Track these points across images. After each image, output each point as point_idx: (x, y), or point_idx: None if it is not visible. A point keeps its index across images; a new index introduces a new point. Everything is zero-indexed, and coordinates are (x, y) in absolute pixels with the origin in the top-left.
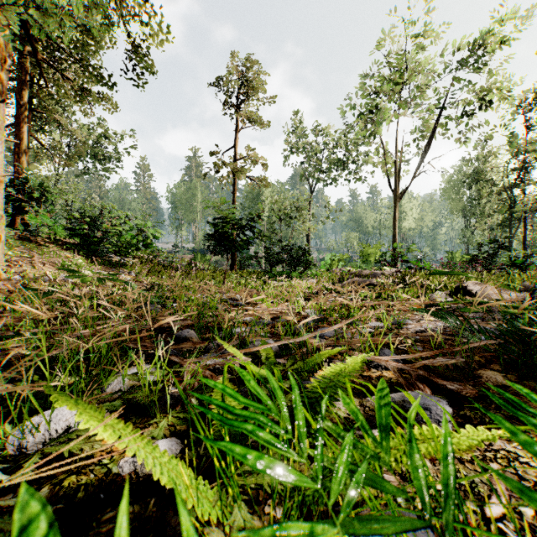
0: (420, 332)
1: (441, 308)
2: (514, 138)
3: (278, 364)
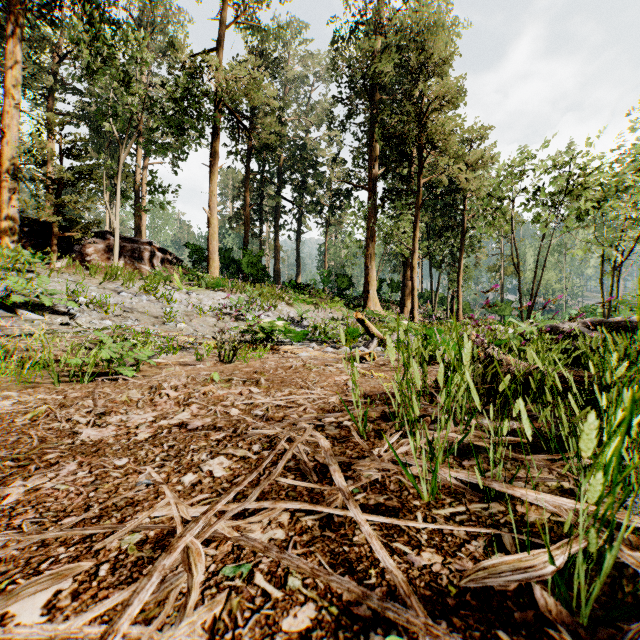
0: None
1: None
2: None
3: None
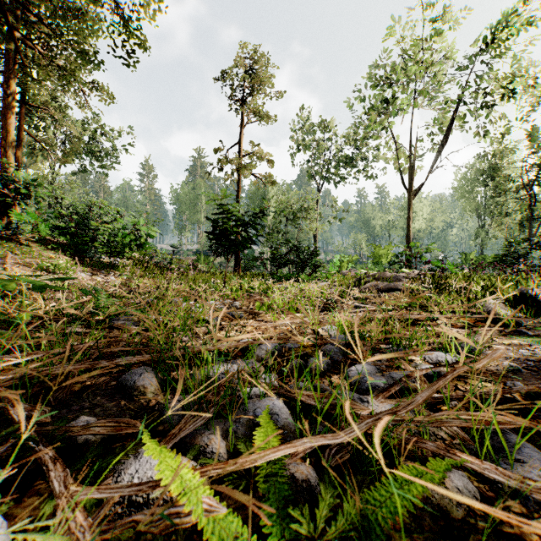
0: (512, 370)
1: (506, 323)
2: (536, 132)
3: (297, 508)
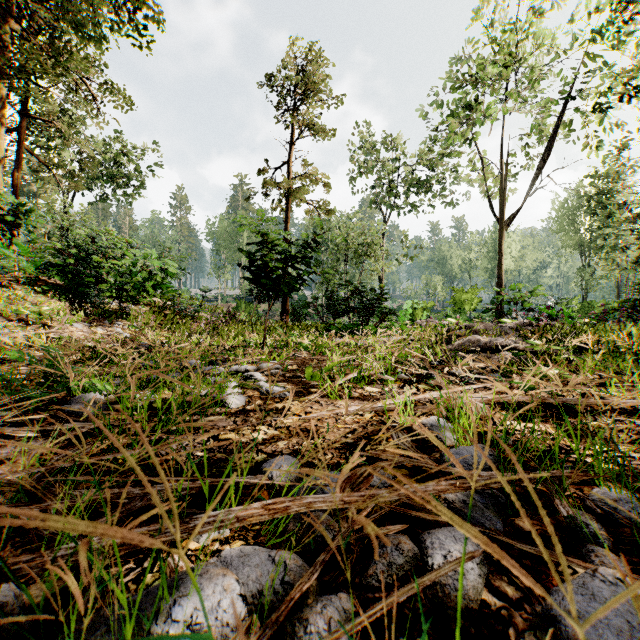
0: None
1: None
2: None
3: None
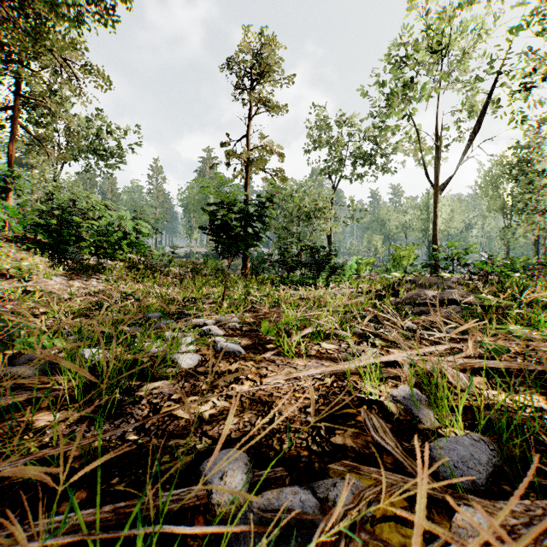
0: None
1: None
2: None
3: None
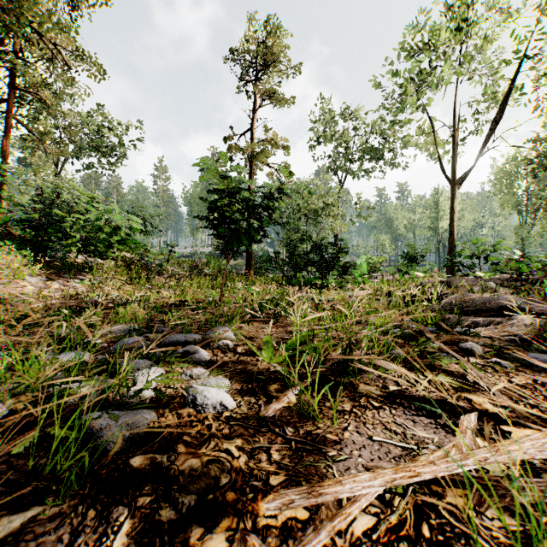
0: None
1: None
2: None
3: None
